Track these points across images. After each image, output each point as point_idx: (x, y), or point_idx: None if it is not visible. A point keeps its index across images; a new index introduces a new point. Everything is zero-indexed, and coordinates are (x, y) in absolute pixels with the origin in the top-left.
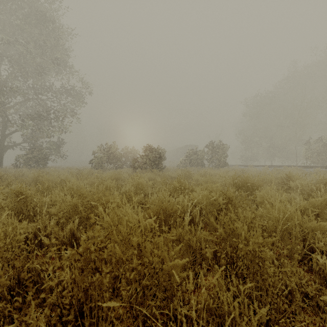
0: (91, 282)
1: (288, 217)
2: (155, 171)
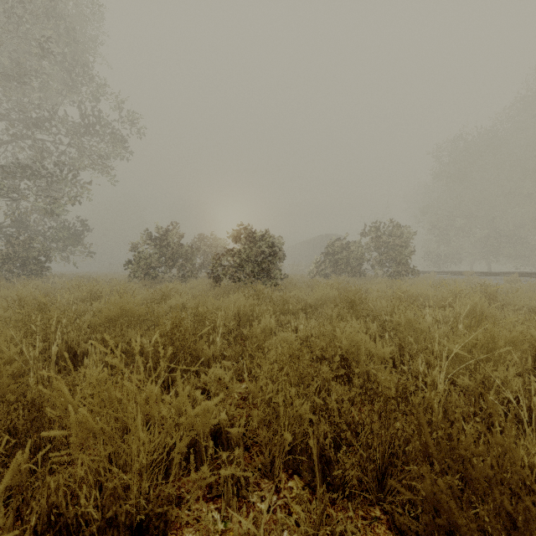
0: None
1: None
2: (261, 290)
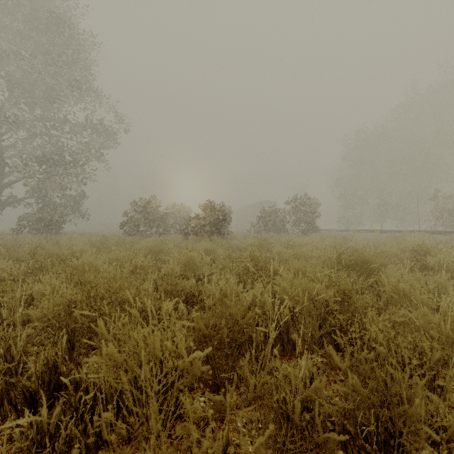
0: None
1: None
2: (216, 239)
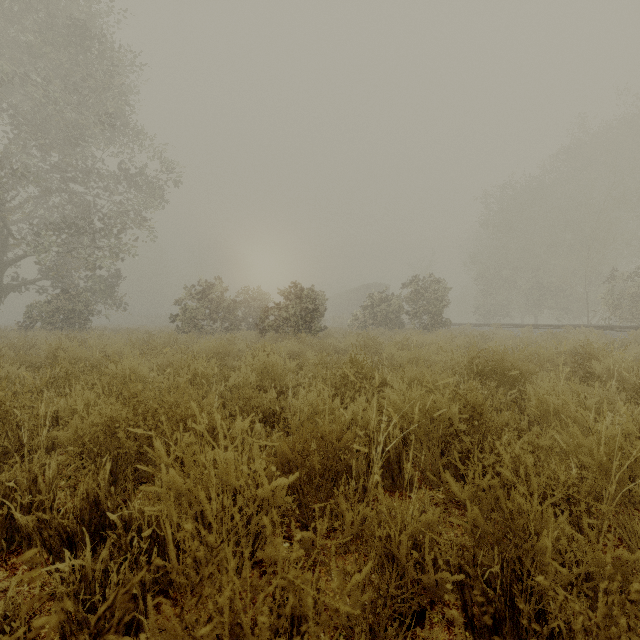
0: None
1: (633, 463)
2: (304, 337)
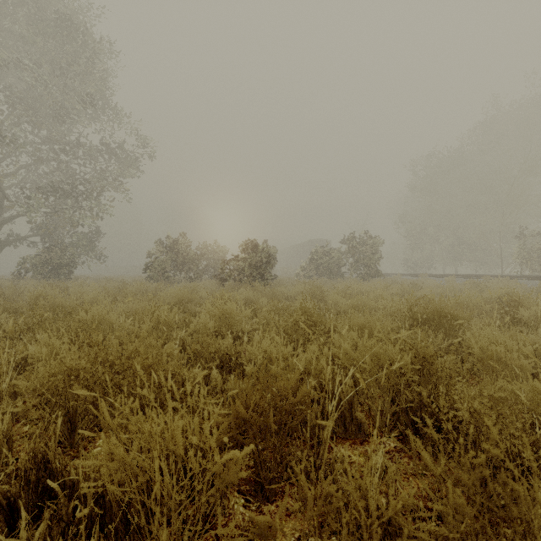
0: None
1: None
2: (258, 286)
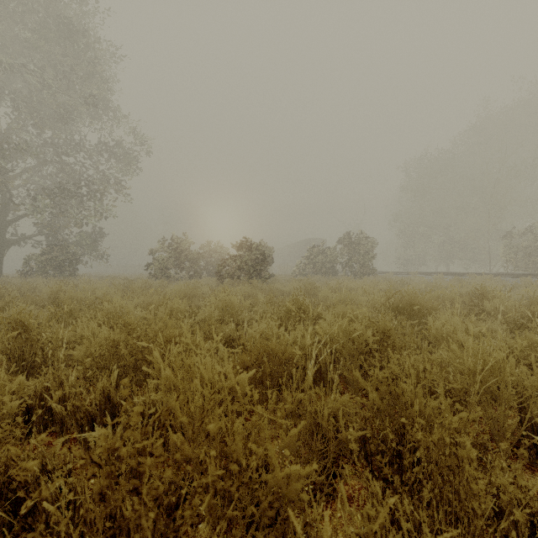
0: (120, 520)
1: (492, 368)
2: (255, 282)
